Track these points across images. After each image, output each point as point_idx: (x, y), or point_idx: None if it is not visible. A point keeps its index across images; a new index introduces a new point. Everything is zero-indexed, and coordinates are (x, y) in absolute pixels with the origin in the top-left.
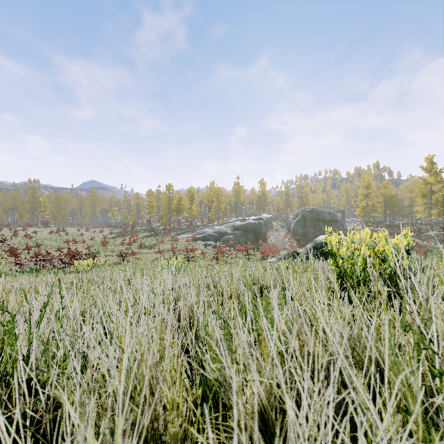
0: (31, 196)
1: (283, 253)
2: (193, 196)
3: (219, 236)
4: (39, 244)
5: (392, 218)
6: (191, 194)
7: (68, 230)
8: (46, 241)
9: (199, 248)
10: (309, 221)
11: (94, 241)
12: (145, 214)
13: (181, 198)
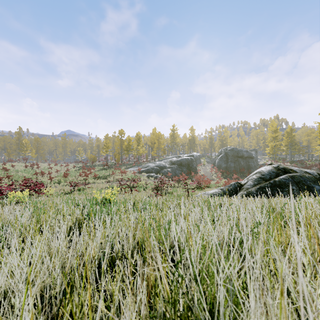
0: (17, 139)
1: (212, 183)
2: (140, 139)
3: (159, 169)
4: (10, 175)
5: (292, 156)
6: (138, 138)
7: (42, 165)
8: (20, 173)
9: (143, 179)
10: (231, 158)
11: (59, 173)
12: (103, 153)
13: (130, 140)
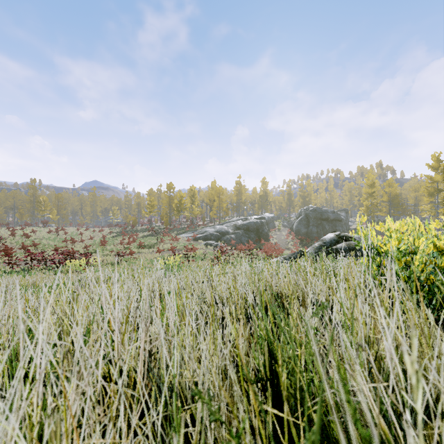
0: (31, 196)
1: (286, 253)
2: (195, 195)
3: (220, 236)
4: (36, 243)
5: (396, 218)
6: (192, 193)
7: (67, 230)
8: (44, 240)
9: (200, 248)
10: (312, 220)
11: (93, 241)
12: (145, 214)
13: (182, 197)
